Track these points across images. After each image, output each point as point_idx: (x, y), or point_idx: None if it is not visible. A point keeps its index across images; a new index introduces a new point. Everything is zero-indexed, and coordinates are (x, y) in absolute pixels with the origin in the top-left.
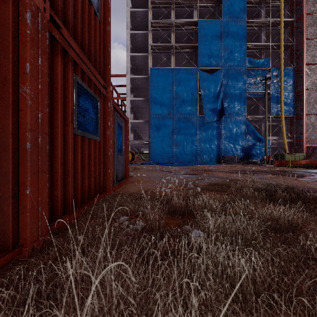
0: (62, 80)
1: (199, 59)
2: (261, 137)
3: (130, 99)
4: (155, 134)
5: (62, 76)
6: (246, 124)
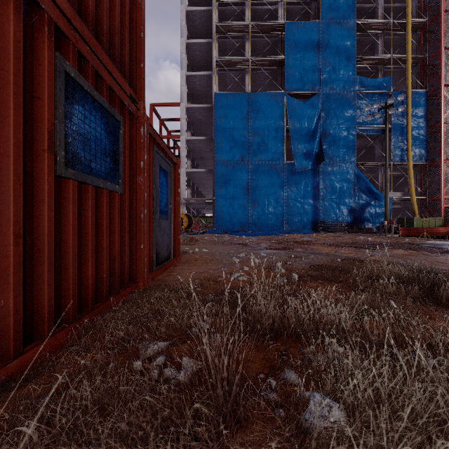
0: (21, 56)
1: (287, 79)
2: (378, 194)
3: (186, 139)
4: (223, 189)
5: (19, 46)
6: (356, 174)
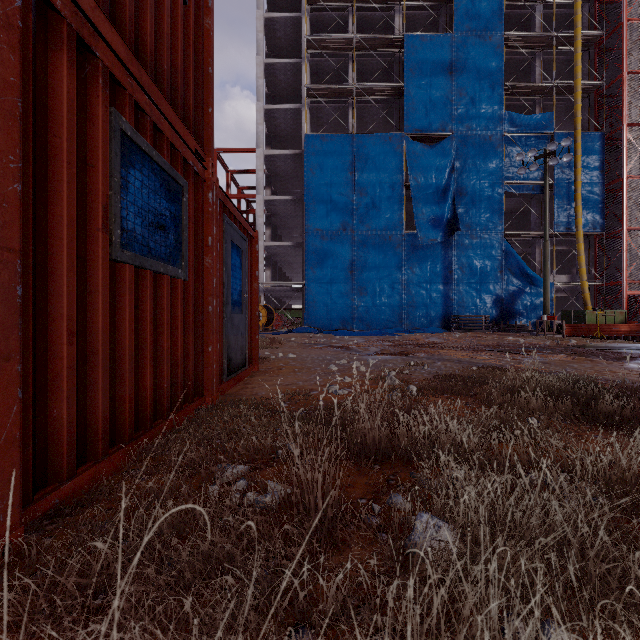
0: (74, 118)
1: (407, 115)
2: (535, 277)
3: (264, 199)
4: (316, 270)
5: (73, 106)
6: (504, 249)
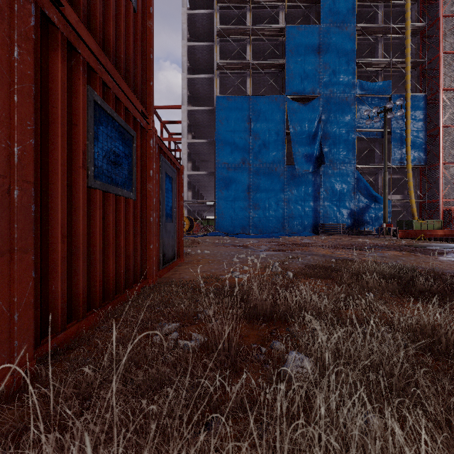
0: (65, 94)
1: (288, 82)
2: (378, 197)
3: (187, 141)
4: (224, 192)
5: (64, 86)
6: (356, 177)
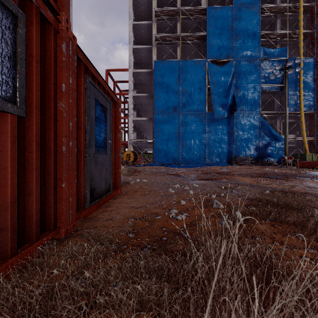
0: None
1: (208, 49)
2: (278, 136)
3: (133, 95)
4: (160, 132)
5: None
6: (261, 121)
